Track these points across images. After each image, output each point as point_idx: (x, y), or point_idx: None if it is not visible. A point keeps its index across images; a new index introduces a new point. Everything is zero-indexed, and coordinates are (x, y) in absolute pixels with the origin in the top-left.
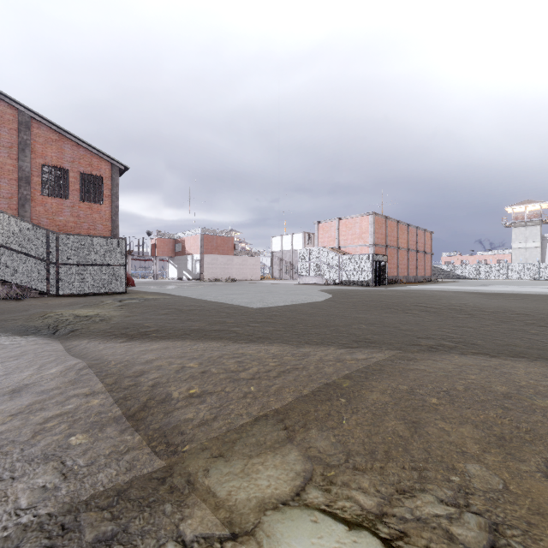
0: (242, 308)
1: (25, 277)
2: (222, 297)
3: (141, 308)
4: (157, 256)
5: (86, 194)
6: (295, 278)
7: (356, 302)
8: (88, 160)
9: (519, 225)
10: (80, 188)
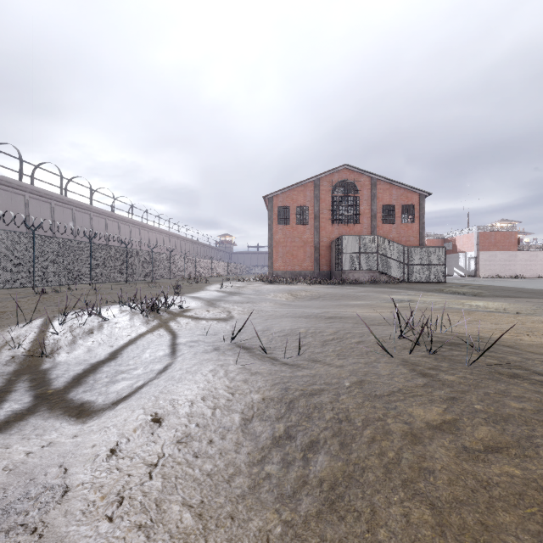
0: None
1: (393, 272)
2: (542, 287)
3: (489, 289)
4: None
5: (404, 218)
6: None
7: None
8: (405, 195)
9: None
10: (400, 215)
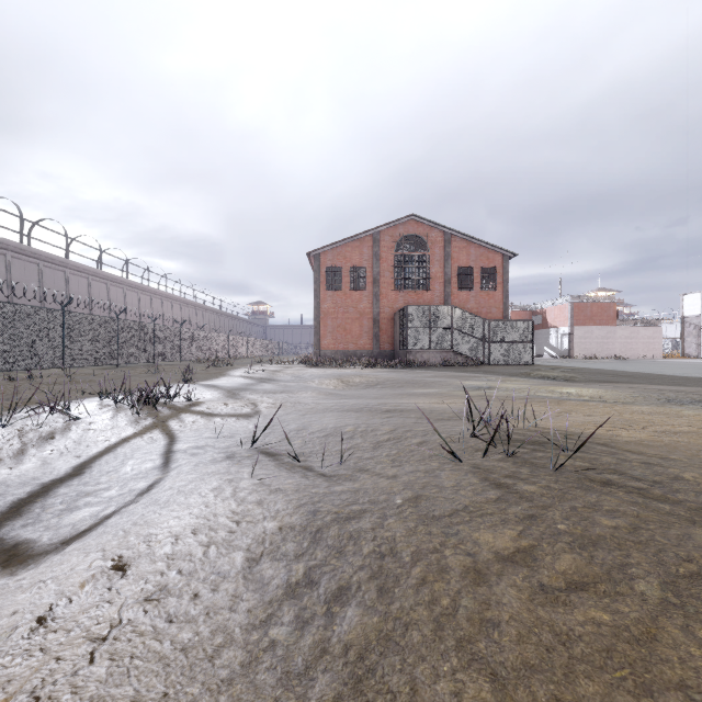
0: (680, 376)
1: (471, 352)
2: (644, 370)
3: (583, 373)
4: None
5: (484, 284)
6: None
7: None
8: (486, 256)
9: None
10: (480, 280)
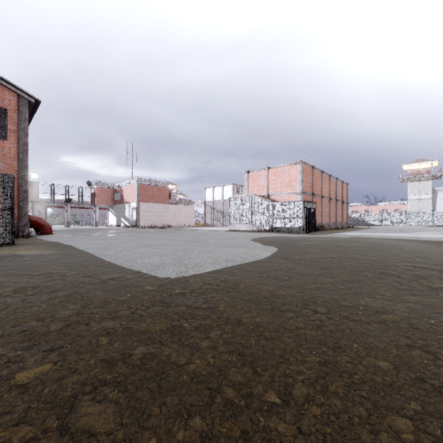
0: (135, 283)
1: None
2: (126, 252)
3: None
4: (96, 204)
5: None
6: (226, 225)
7: (321, 261)
8: None
9: (414, 180)
10: None
